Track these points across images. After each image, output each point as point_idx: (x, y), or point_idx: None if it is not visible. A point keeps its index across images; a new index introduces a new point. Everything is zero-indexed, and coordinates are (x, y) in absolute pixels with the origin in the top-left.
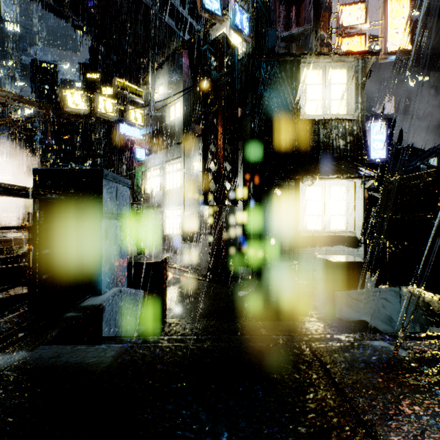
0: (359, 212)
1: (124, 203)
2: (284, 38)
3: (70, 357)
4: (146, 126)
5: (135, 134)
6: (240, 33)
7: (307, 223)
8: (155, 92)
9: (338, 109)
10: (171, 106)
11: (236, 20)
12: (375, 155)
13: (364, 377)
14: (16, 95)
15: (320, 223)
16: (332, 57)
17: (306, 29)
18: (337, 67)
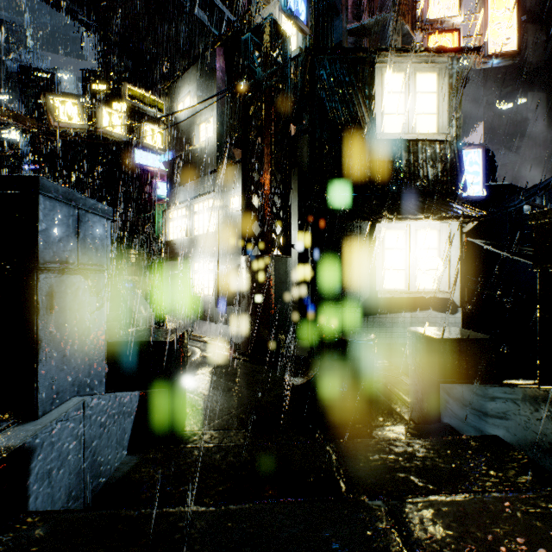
0: (456, 265)
1: (98, 245)
2: (354, 31)
3: None
4: (168, 151)
5: (156, 163)
6: (294, 19)
7: (386, 280)
8: (179, 105)
9: (426, 127)
10: (201, 122)
11: (288, 0)
12: (469, 192)
13: None
14: None
15: (403, 279)
16: (419, 55)
17: (384, 19)
18: (424, 70)
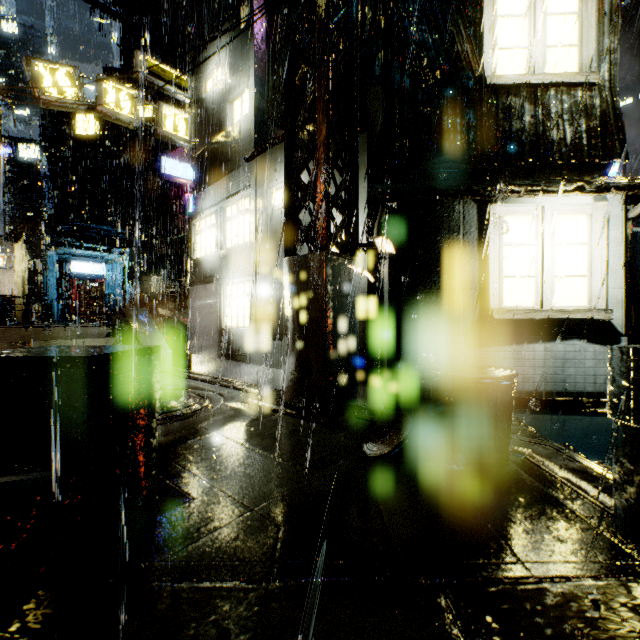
0: (617, 270)
1: None
2: None
3: None
4: (195, 143)
5: (188, 174)
6: None
7: (505, 294)
8: (208, 81)
9: (562, 65)
10: (235, 98)
11: None
12: None
13: None
14: None
15: (533, 292)
16: None
17: None
18: None
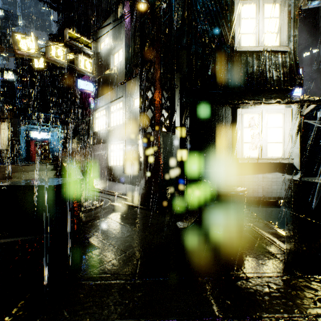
0: (296, 140)
1: None
2: None
3: None
4: (95, 74)
5: (91, 88)
6: None
7: (244, 151)
8: (102, 43)
9: (271, 42)
10: (115, 53)
11: None
12: None
13: None
14: None
15: (257, 150)
16: None
17: None
18: (270, 2)
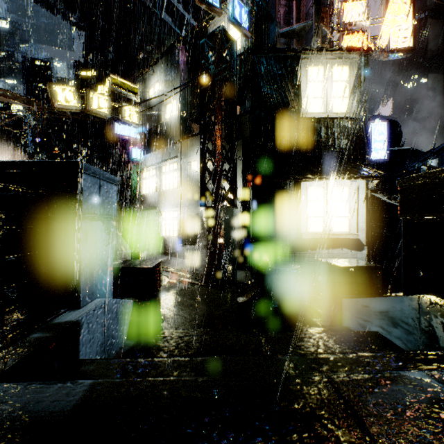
0: (362, 214)
1: (110, 202)
2: (285, 34)
3: (19, 402)
4: (142, 125)
5: (131, 133)
6: (239, 27)
7: (309, 225)
8: (150, 89)
9: (340, 107)
10: (167, 103)
11: (235, 13)
12: (376, 156)
13: (411, 431)
14: (2, 90)
15: (322, 225)
16: (334, 53)
17: (308, 25)
18: (339, 64)
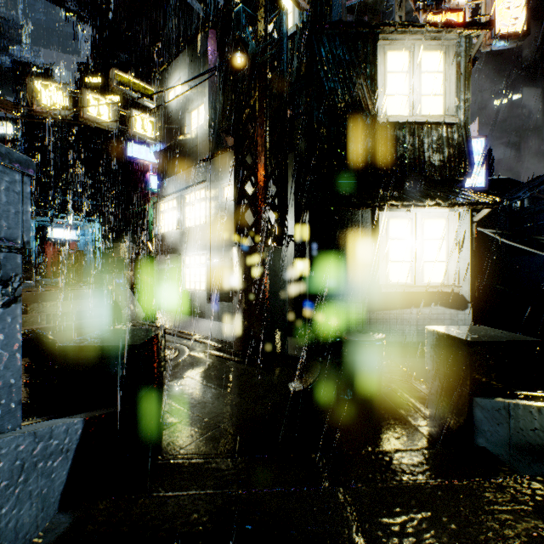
0: (466, 257)
1: (3, 210)
2: (354, 8)
3: None
4: (159, 140)
5: (149, 156)
6: None
7: (390, 274)
8: (170, 92)
9: (432, 109)
10: (193, 110)
11: None
12: (471, 183)
13: None
14: None
15: (409, 273)
16: (425, 30)
17: None
18: (430, 48)
